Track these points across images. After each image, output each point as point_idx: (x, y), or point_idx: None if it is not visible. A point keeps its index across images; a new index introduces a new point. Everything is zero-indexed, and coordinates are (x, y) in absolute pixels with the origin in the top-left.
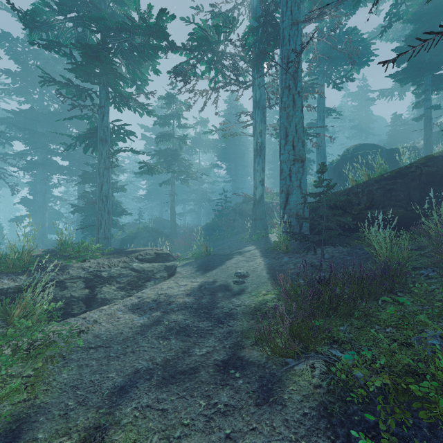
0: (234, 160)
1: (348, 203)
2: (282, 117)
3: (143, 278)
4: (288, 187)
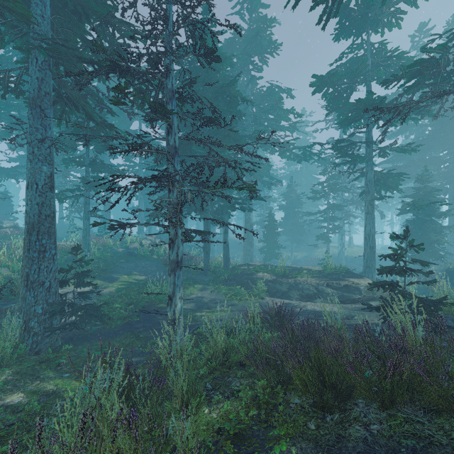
0: None
1: None
2: None
3: (318, 295)
4: None
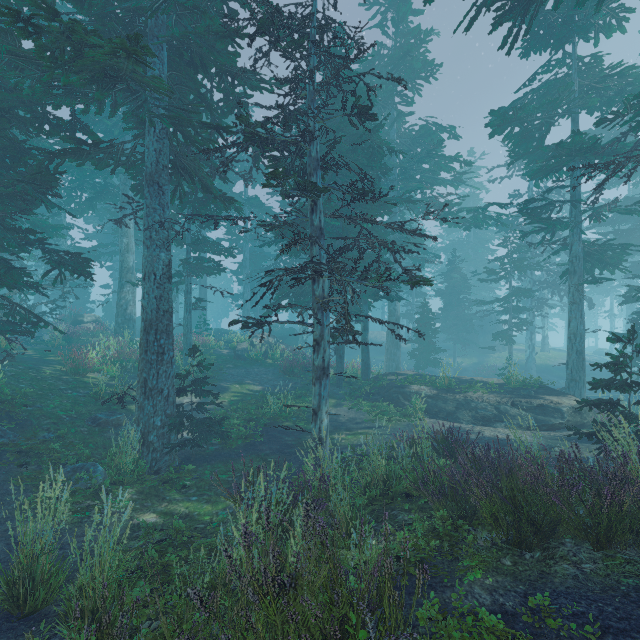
0: None
1: None
2: None
3: (499, 418)
4: None
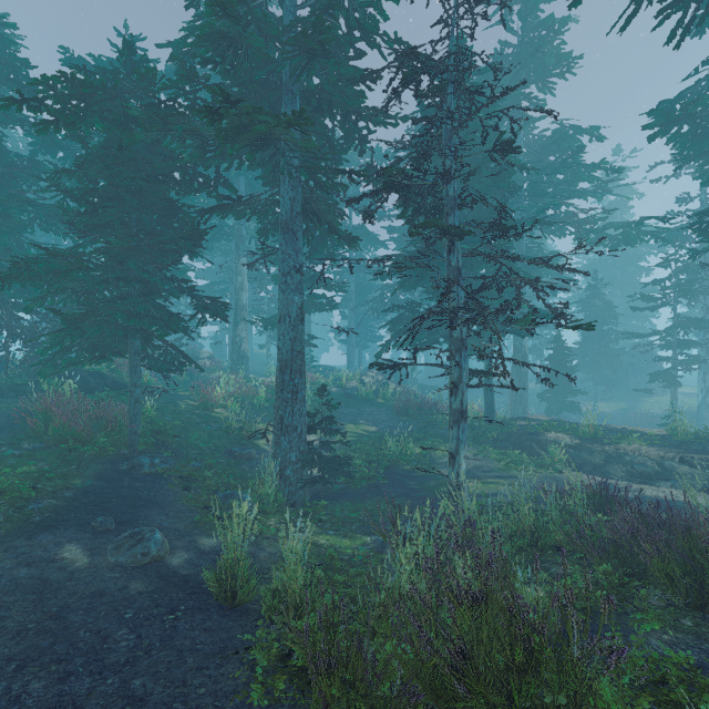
0: None
1: None
2: None
3: (662, 476)
4: None
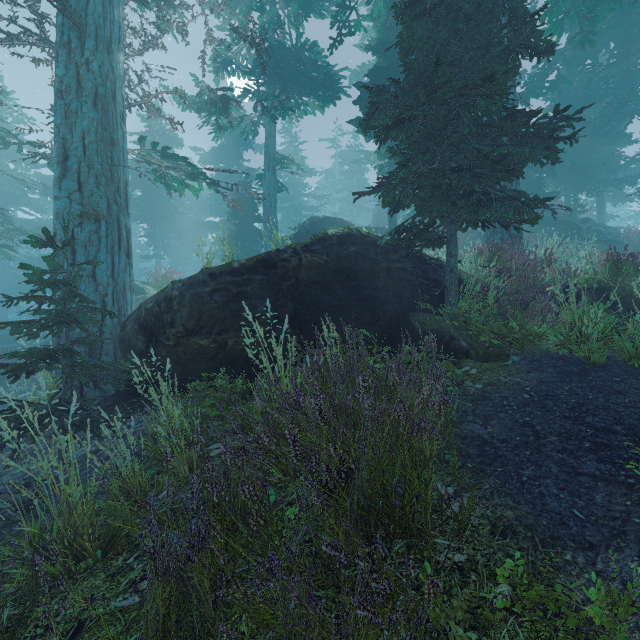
0: (159, 222)
1: (159, 321)
2: (56, 112)
3: None
4: (70, 275)
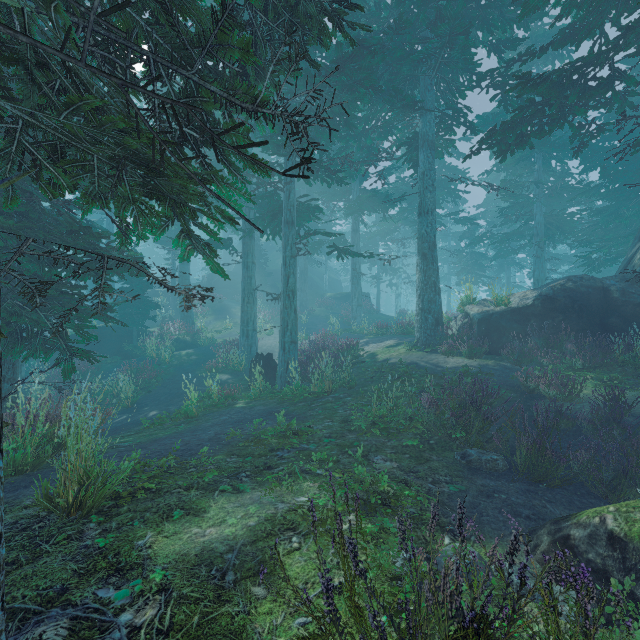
0: None
1: None
2: None
3: None
4: None
